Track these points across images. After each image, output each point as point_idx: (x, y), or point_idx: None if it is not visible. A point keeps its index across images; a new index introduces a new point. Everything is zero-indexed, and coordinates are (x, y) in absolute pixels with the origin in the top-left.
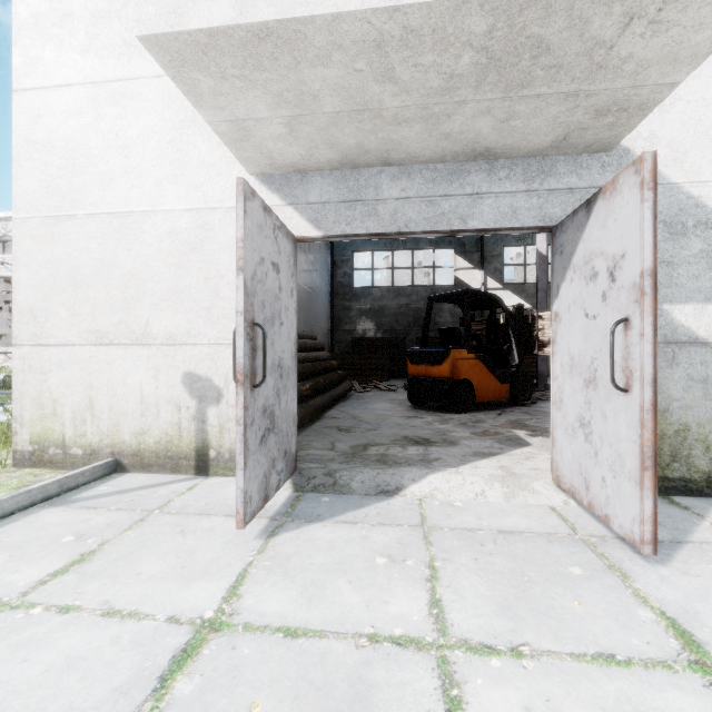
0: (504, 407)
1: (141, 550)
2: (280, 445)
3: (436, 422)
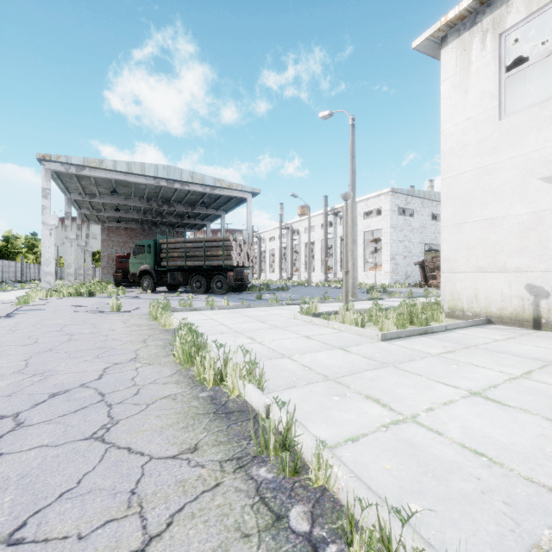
0: None
1: (532, 340)
2: None
3: None
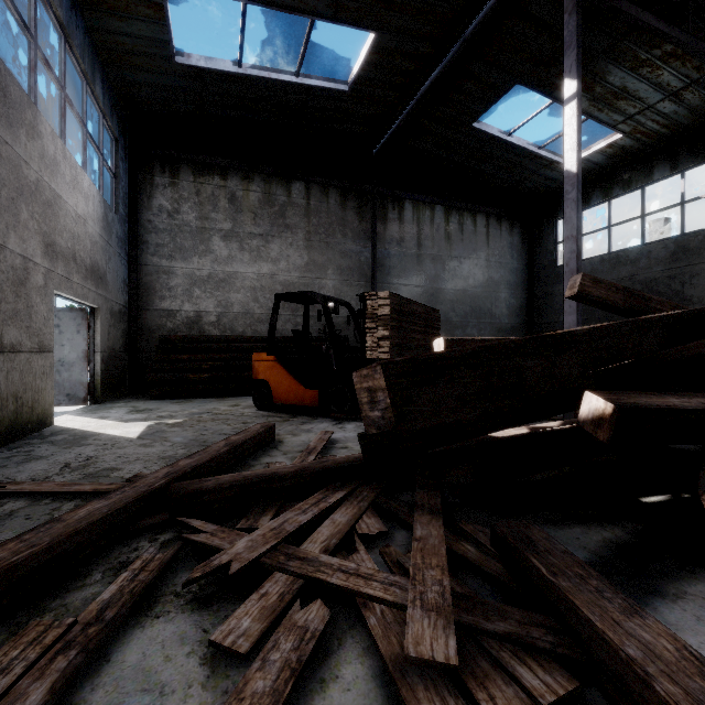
0: (317, 416)
1: None
2: (62, 391)
3: (213, 409)
